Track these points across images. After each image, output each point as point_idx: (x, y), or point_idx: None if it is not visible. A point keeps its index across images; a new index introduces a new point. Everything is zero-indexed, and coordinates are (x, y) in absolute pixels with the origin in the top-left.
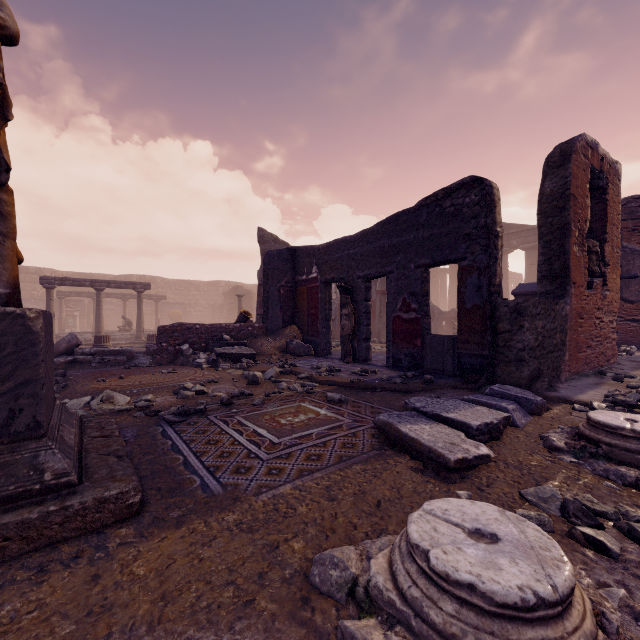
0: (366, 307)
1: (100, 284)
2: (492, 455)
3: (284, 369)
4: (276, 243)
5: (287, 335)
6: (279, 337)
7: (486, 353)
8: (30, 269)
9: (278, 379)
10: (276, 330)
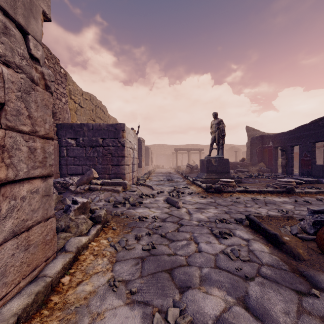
0: (291, 156)
1: (189, 149)
2: (303, 182)
3: (259, 174)
4: (254, 131)
5: (259, 166)
6: (256, 166)
7: None
8: (160, 145)
9: (258, 176)
10: (255, 164)
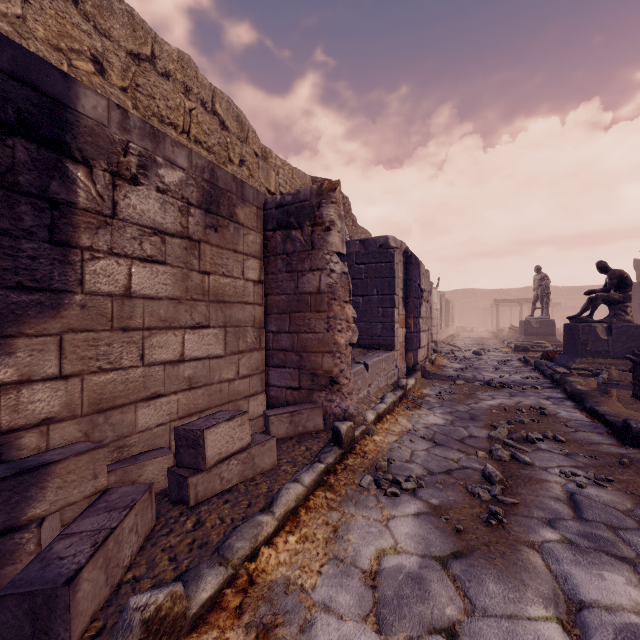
0: None
1: (521, 301)
2: None
3: None
4: None
5: None
6: None
7: None
8: (468, 290)
9: None
10: None
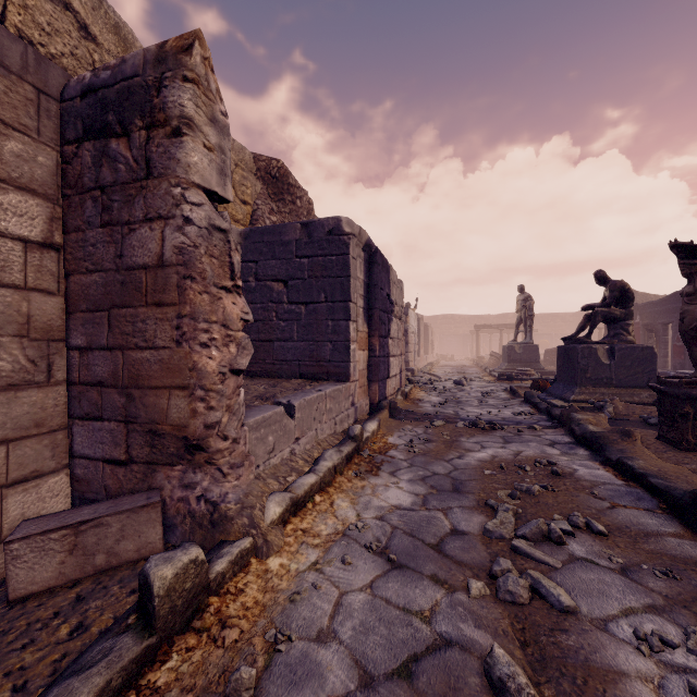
0: (663, 339)
1: (501, 327)
2: None
3: None
4: None
5: None
6: None
7: None
8: (448, 316)
9: None
10: None
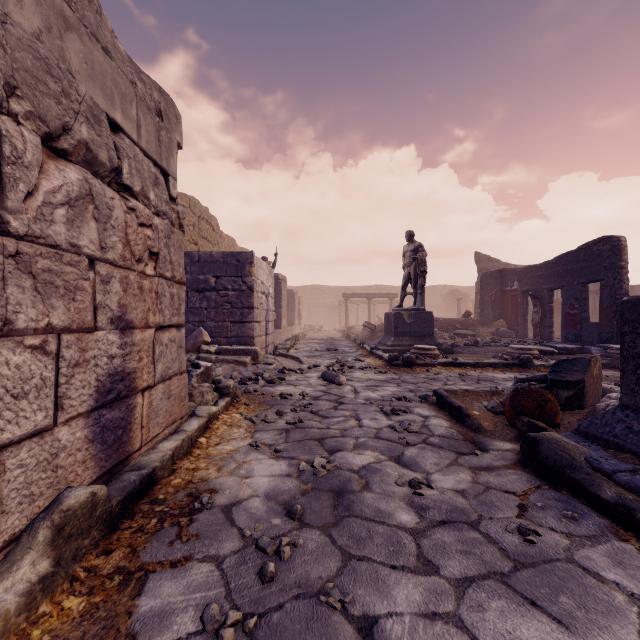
0: (549, 307)
1: (370, 296)
2: (556, 351)
3: (492, 340)
4: (489, 261)
5: (496, 325)
6: (490, 326)
7: (612, 331)
8: (317, 286)
9: (488, 343)
10: (488, 322)
